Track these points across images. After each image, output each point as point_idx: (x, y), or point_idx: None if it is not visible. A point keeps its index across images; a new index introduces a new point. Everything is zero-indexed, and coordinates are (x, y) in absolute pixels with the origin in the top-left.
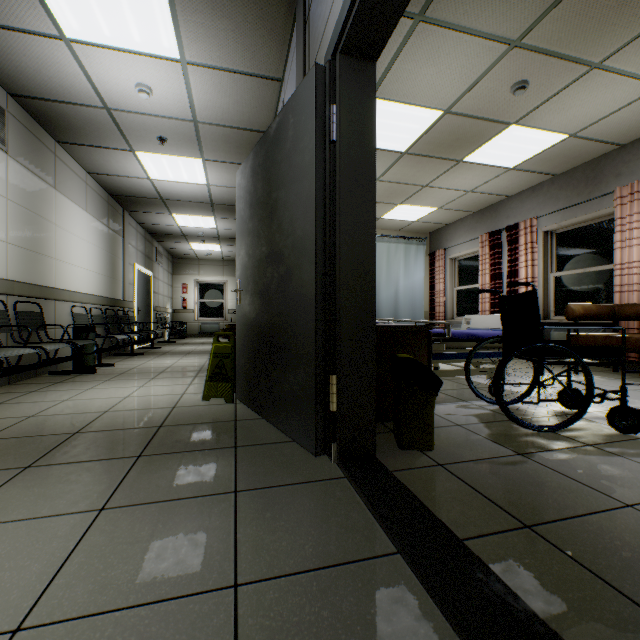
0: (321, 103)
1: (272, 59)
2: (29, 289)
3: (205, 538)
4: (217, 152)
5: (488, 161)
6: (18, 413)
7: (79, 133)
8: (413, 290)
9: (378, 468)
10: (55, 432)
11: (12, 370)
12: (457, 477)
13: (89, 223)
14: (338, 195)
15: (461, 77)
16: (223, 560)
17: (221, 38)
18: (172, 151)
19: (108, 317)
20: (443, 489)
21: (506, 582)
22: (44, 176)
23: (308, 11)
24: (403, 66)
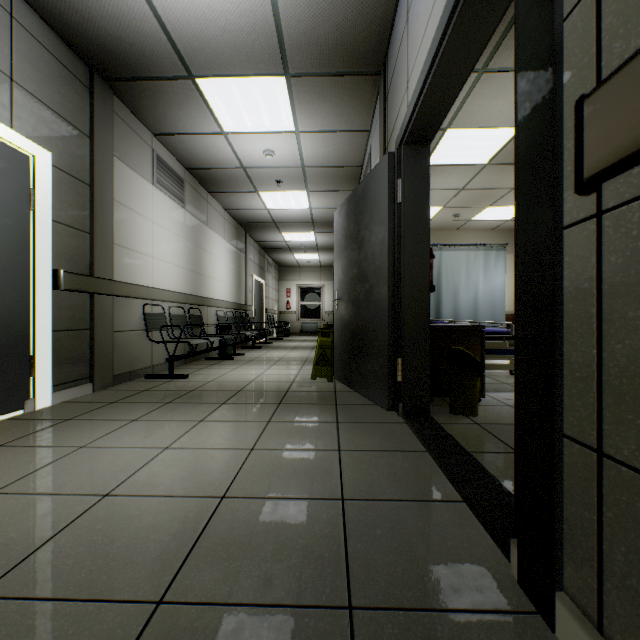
0: (391, 177)
1: (361, 119)
2: (195, 299)
3: (323, 436)
4: (318, 185)
5: None
6: (202, 379)
7: (223, 185)
8: (493, 293)
9: (429, 420)
10: (228, 390)
11: (193, 353)
12: (485, 430)
13: (225, 247)
14: (402, 239)
15: None
16: (332, 443)
17: (324, 114)
18: (285, 188)
19: (237, 318)
20: (471, 434)
21: (484, 466)
22: (202, 219)
23: (386, 96)
24: (473, 103)
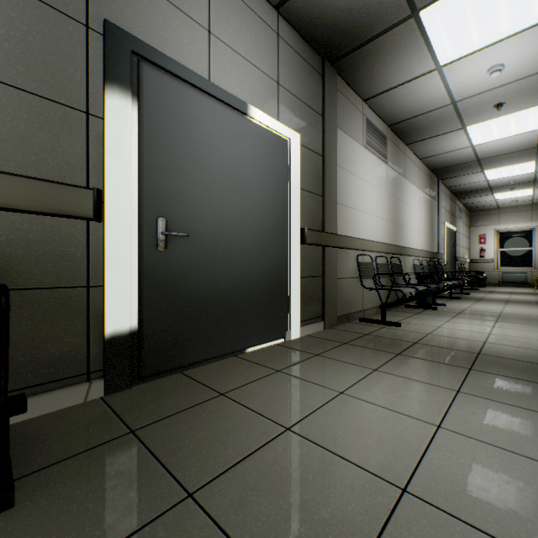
0: None
1: None
2: (395, 249)
3: None
4: None
5: None
6: (416, 330)
7: (423, 132)
8: None
9: None
10: (460, 349)
11: (400, 301)
12: None
13: (419, 197)
14: None
15: None
16: None
17: None
18: (505, 112)
19: (430, 267)
20: None
21: None
22: (400, 172)
23: None
24: None
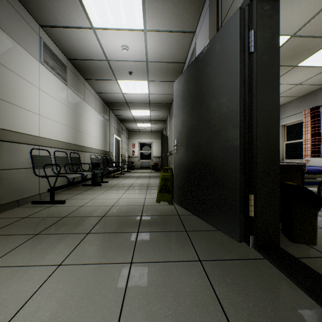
0: (242, 31)
1: (191, 21)
2: (75, 147)
3: (196, 291)
4: (155, 76)
5: (315, 64)
6: (75, 204)
7: (94, 74)
8: None
9: (287, 255)
10: (94, 215)
11: (71, 184)
12: None
13: (96, 116)
14: (255, 85)
15: (307, 11)
16: (216, 310)
17: (165, 14)
18: (134, 78)
19: (104, 159)
20: None
21: None
22: (80, 95)
23: None
24: None
